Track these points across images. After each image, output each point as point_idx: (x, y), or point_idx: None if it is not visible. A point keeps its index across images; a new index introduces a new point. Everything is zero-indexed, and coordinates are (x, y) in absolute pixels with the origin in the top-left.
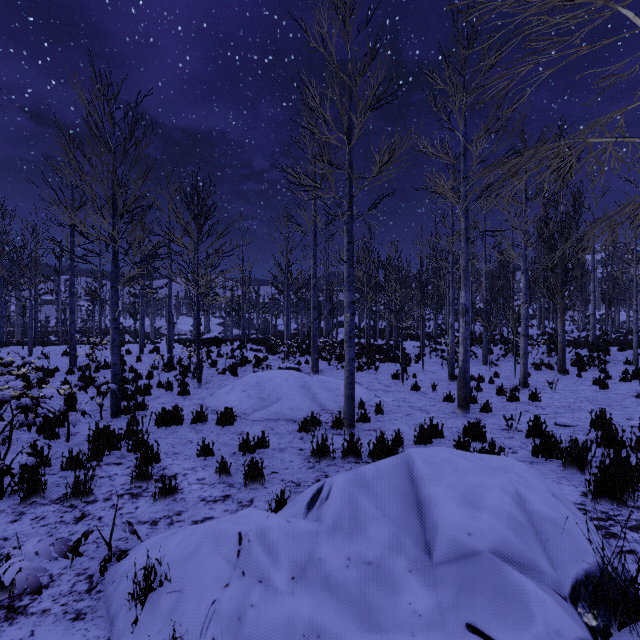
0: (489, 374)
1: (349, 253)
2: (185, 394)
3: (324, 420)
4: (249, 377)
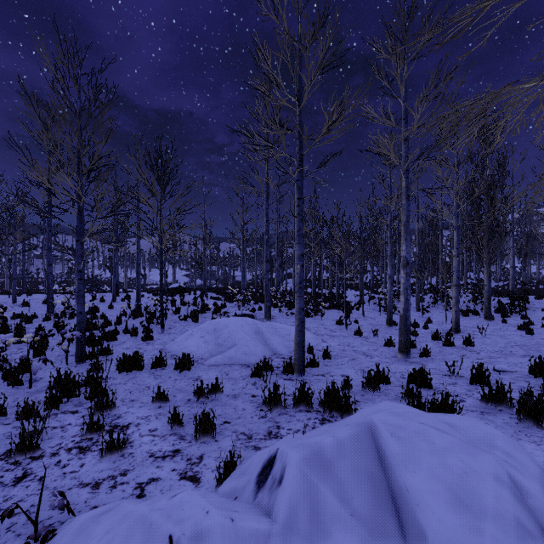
0: (422, 320)
1: (299, 208)
2: (148, 339)
3: (276, 365)
4: (207, 324)
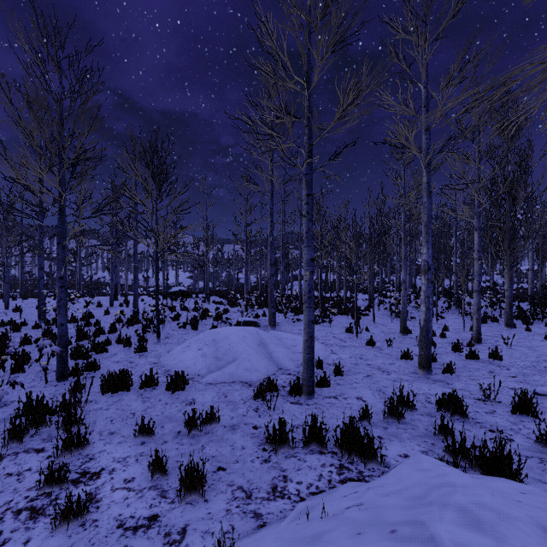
0: (437, 327)
1: (308, 206)
2: (142, 351)
3: (281, 383)
4: (206, 334)
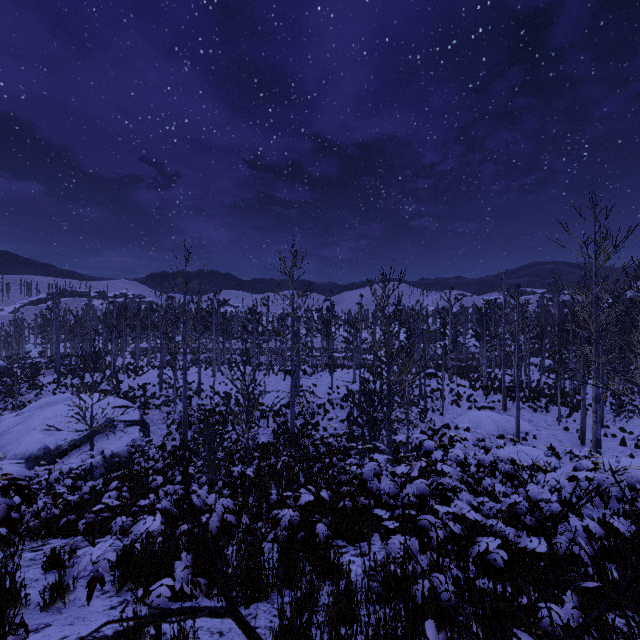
0: None
1: (517, 377)
2: (442, 416)
3: (507, 437)
4: (470, 412)
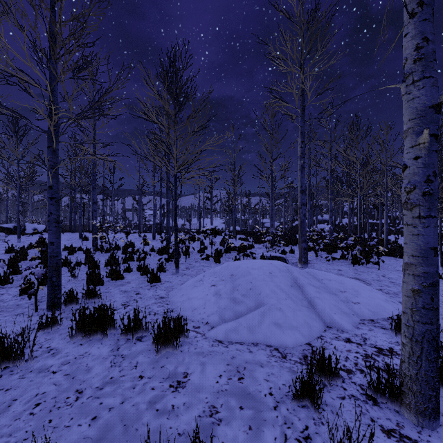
0: None
1: None
2: (155, 281)
3: (340, 361)
4: (223, 266)
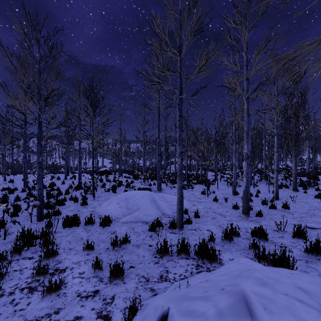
0: (254, 191)
1: (180, 122)
2: (84, 204)
3: (164, 222)
4: (121, 195)
